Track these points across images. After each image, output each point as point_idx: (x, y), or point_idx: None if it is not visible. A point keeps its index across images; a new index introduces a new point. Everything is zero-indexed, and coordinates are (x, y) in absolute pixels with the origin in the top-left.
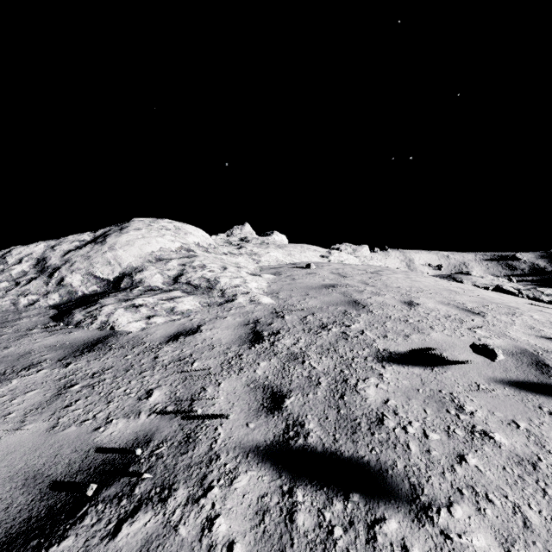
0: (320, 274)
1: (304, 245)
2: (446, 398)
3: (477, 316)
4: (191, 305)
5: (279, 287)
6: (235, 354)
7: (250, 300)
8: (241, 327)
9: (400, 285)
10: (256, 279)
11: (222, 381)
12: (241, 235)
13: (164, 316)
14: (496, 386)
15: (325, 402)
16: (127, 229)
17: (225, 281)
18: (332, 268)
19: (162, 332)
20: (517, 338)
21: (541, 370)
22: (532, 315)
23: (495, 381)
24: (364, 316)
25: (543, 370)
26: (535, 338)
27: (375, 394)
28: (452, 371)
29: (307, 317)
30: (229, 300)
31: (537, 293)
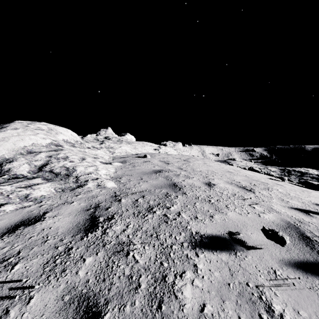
0: (152, 162)
1: (144, 142)
2: (254, 295)
3: (250, 193)
4: (46, 191)
5: (123, 173)
6: (65, 247)
7: (97, 185)
8: (82, 212)
9: (201, 169)
10: (107, 166)
11: (34, 294)
12: (105, 134)
13: (16, 203)
14: (288, 271)
15: (142, 318)
16: (5, 128)
17: (81, 169)
18: (160, 157)
19: (5, 222)
20: (279, 211)
21: (309, 245)
22: (277, 189)
23: (285, 264)
24: (180, 198)
25: (310, 245)
26: (288, 209)
27: (192, 297)
28: (251, 254)
29: (138, 200)
30: (81, 185)
31: (269, 171)
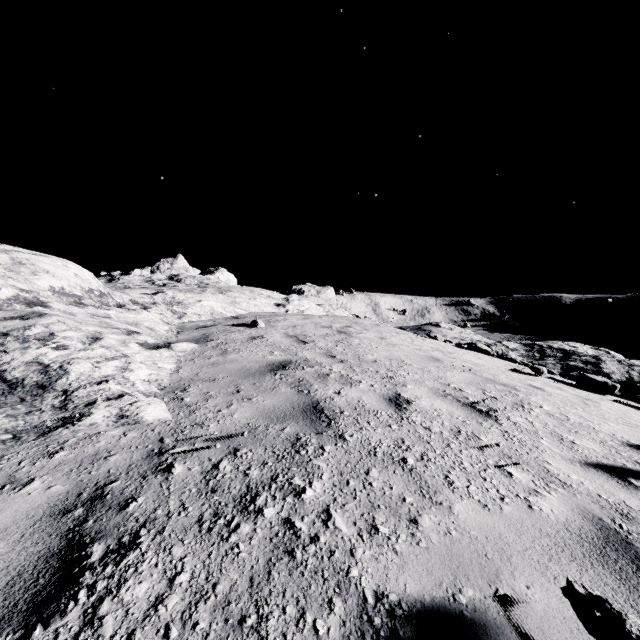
0: (269, 339)
1: (254, 289)
2: None
3: (490, 423)
4: None
5: (194, 373)
6: None
7: (119, 415)
8: (46, 525)
9: (376, 355)
10: (156, 356)
11: None
12: (171, 271)
13: None
14: None
15: None
16: None
17: (81, 370)
18: (288, 325)
19: None
20: (567, 480)
21: None
22: (540, 403)
23: None
24: (330, 454)
25: None
26: (584, 472)
27: None
28: None
29: (220, 467)
30: (72, 418)
31: (505, 349)
